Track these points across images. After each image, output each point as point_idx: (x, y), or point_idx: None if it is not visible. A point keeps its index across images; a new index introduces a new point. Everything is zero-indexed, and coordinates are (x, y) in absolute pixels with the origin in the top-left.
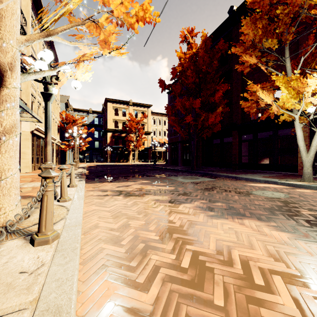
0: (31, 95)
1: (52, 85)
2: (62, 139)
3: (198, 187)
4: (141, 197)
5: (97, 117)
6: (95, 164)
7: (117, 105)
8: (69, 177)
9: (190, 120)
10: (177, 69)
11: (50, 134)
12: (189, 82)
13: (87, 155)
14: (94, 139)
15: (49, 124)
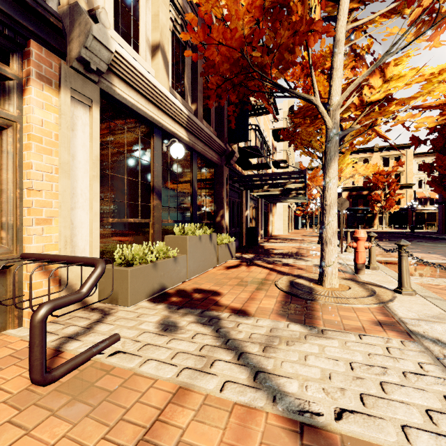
0: None
1: None
2: (296, 205)
3: (432, 247)
4: (376, 247)
5: None
6: None
7: (356, 156)
8: None
9: None
10: None
11: None
12: None
13: (316, 219)
14: None
15: None
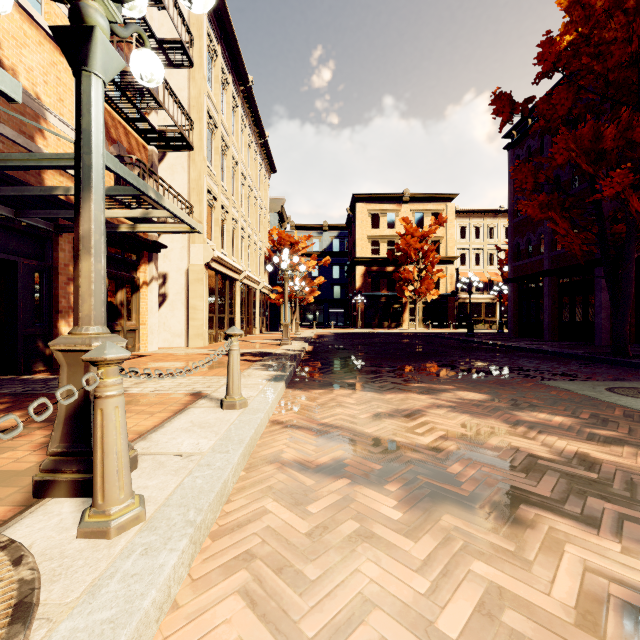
0: (207, 193)
1: None
2: (273, 283)
3: None
4: (505, 530)
5: (337, 236)
6: (332, 331)
7: (377, 206)
8: (258, 365)
9: (623, 187)
10: (560, 38)
11: (92, 208)
12: (610, 67)
13: (320, 313)
14: (331, 281)
15: (88, 166)
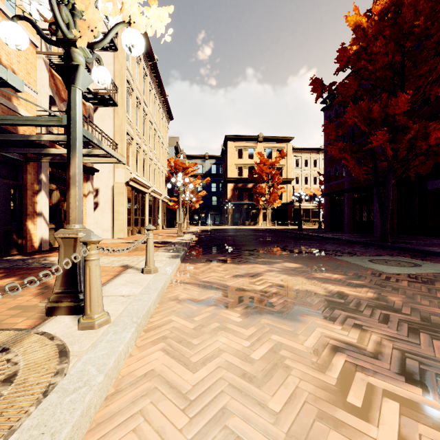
0: (126, 135)
1: (81, 48)
2: (171, 195)
3: None
4: (291, 323)
5: (215, 163)
6: (211, 227)
7: (241, 144)
8: (162, 249)
9: (383, 141)
10: (350, 48)
11: (76, 160)
12: (377, 68)
13: (203, 215)
14: (211, 194)
15: (74, 138)
